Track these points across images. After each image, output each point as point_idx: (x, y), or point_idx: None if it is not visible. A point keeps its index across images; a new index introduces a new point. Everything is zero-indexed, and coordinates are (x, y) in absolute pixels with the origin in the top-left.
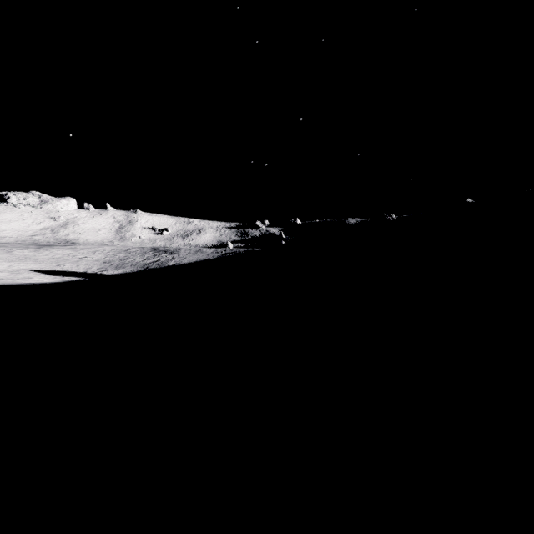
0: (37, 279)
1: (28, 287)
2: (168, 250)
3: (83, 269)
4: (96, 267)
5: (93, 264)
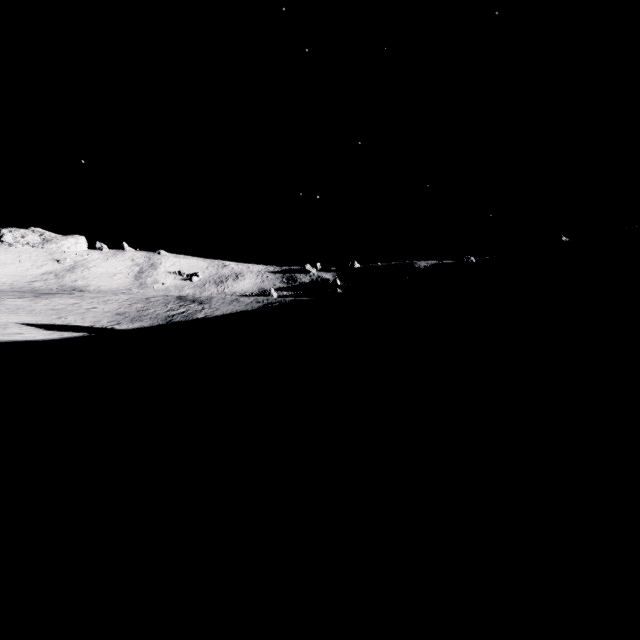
0: (27, 336)
1: (2, 346)
2: (198, 299)
3: (89, 322)
4: (106, 320)
5: (102, 317)
